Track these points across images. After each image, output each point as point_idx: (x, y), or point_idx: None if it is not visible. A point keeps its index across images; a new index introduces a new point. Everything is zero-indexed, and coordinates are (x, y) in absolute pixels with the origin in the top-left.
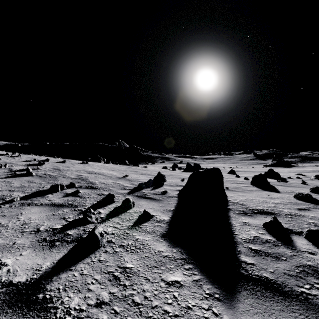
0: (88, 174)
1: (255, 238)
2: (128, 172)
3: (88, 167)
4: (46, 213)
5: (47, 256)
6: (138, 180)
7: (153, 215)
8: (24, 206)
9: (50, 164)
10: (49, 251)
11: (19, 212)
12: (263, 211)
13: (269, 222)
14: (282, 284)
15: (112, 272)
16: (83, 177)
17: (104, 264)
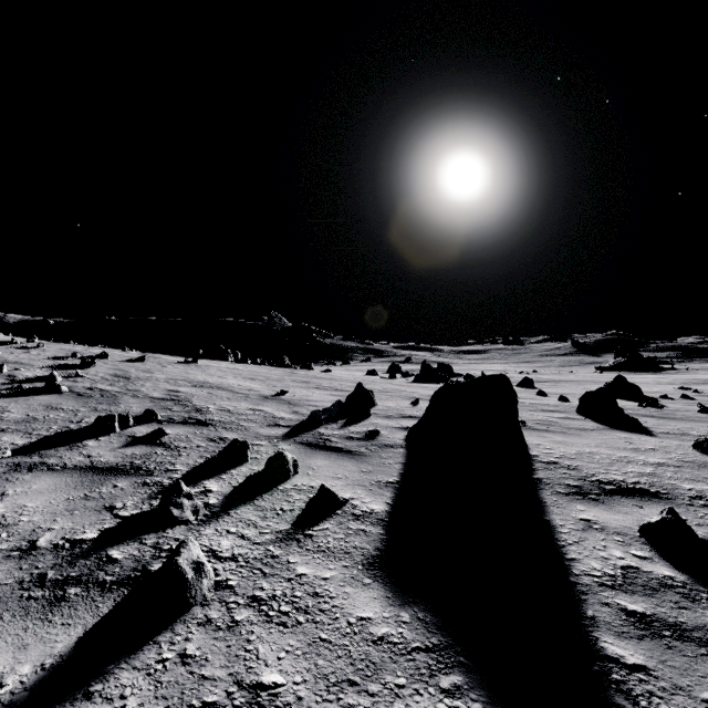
0: (194, 388)
1: (629, 571)
2: (287, 384)
3: (197, 371)
4: (67, 493)
5: (31, 640)
6: (311, 403)
7: (345, 498)
8: (17, 473)
9: (108, 364)
10: (42, 620)
11: None
12: (629, 488)
13: (657, 522)
14: None
15: (217, 707)
16: (181, 395)
17: (195, 674)
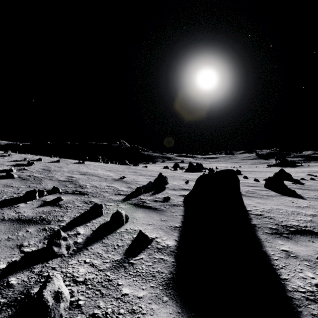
0: (81, 175)
1: None
2: (126, 173)
3: (84, 167)
4: None
5: None
6: (137, 183)
7: (153, 237)
8: None
9: (41, 164)
10: None
11: None
12: (303, 229)
13: None
14: None
15: None
16: (74, 179)
17: None
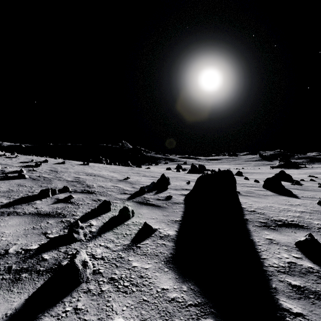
0: (87, 176)
1: (291, 264)
2: (130, 174)
3: (89, 168)
4: (25, 226)
5: (2, 300)
6: (140, 183)
7: (156, 228)
8: (2, 216)
9: (48, 165)
10: (8, 290)
11: None
12: (289, 223)
13: (304, 240)
14: None
15: None
16: (80, 179)
17: (81, 318)
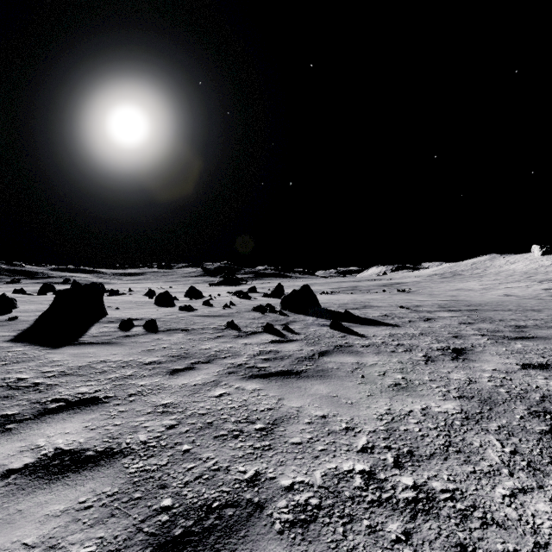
0: None
1: (104, 331)
2: None
3: None
4: None
5: None
6: None
7: None
8: None
9: None
10: None
11: None
12: (133, 319)
13: (123, 321)
14: (98, 342)
15: None
16: None
17: None
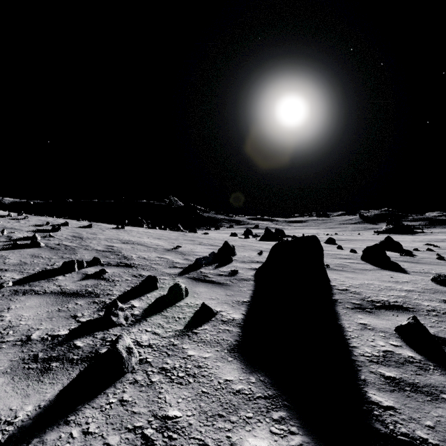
0: (122, 244)
1: (387, 353)
2: (181, 242)
3: (124, 234)
4: (47, 308)
5: (31, 392)
6: (195, 254)
7: (217, 310)
8: (16, 296)
9: (69, 229)
10: (37, 381)
11: (6, 306)
12: (390, 304)
13: (406, 325)
14: None
15: (142, 429)
16: (115, 248)
17: (128, 410)
